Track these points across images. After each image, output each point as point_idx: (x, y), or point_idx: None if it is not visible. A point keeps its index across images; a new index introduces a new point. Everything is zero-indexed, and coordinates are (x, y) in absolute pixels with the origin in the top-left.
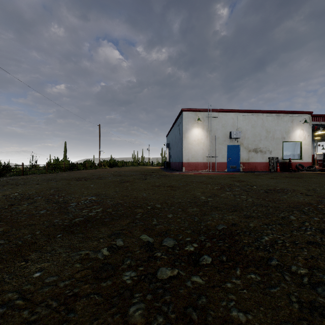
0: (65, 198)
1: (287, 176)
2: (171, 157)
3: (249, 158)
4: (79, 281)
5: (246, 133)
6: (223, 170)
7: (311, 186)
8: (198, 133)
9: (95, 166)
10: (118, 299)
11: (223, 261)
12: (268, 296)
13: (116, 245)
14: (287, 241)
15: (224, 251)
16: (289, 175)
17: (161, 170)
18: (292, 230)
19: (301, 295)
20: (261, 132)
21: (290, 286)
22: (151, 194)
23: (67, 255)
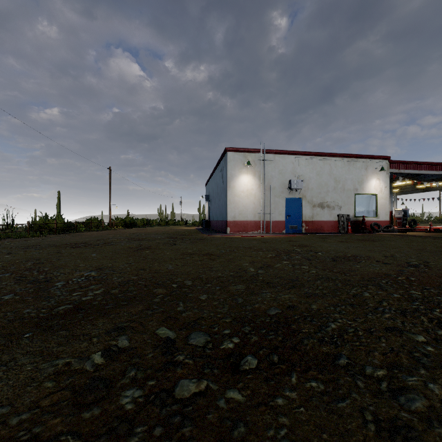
0: (49, 274)
1: (360, 239)
2: (212, 214)
3: (314, 215)
4: (46, 412)
5: (310, 183)
6: (280, 232)
7: (389, 252)
8: (248, 181)
9: (103, 226)
10: (106, 440)
11: (273, 363)
12: (334, 415)
13: (117, 346)
14: (360, 329)
15: (275, 347)
16: (362, 237)
17: (198, 231)
18: (367, 313)
19: (378, 409)
20: (328, 182)
21: (364, 396)
22: (180, 265)
23: (34, 368)
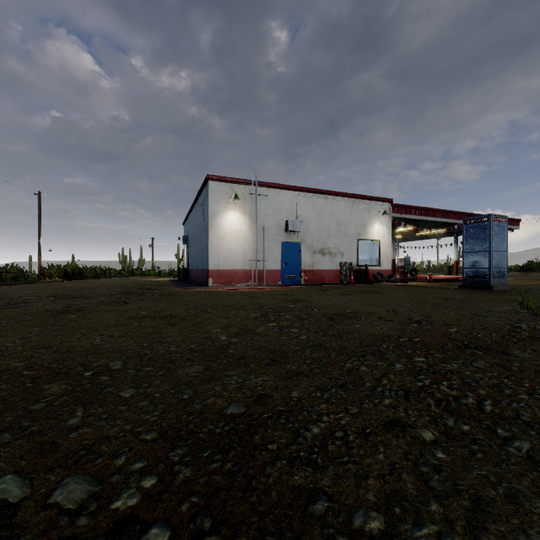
0: None
1: (363, 290)
2: (191, 261)
3: (314, 263)
4: None
5: (310, 225)
6: (275, 283)
7: (391, 305)
8: (236, 220)
9: (27, 277)
10: None
11: (200, 534)
12: None
13: None
14: (351, 431)
15: (216, 489)
16: (365, 289)
17: (171, 284)
18: (362, 399)
19: None
20: (330, 224)
21: None
22: (115, 337)
23: None
